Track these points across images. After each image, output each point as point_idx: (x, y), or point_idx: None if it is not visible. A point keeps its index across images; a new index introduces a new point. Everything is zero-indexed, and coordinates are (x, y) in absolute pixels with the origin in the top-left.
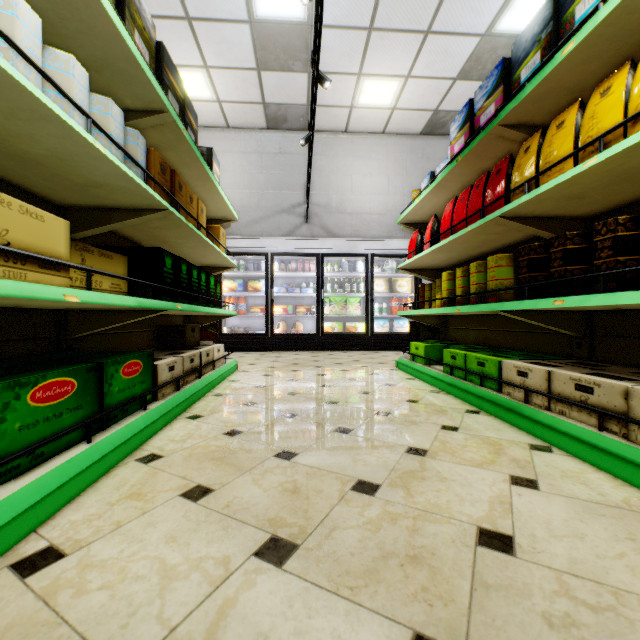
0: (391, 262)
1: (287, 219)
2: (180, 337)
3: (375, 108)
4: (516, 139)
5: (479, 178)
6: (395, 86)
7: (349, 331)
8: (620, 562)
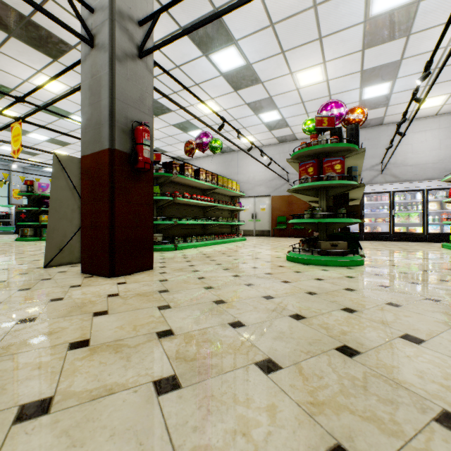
0: (441, 192)
1: (368, 173)
2: (347, 231)
3: (429, 107)
4: None
5: None
6: (443, 97)
7: (410, 231)
8: None
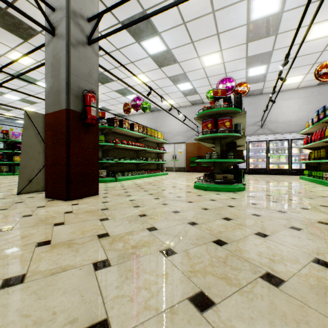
0: (300, 141)
1: (253, 127)
2: (237, 167)
3: (292, 83)
4: (327, 124)
5: (320, 129)
6: (301, 77)
7: (280, 168)
8: (318, 189)
